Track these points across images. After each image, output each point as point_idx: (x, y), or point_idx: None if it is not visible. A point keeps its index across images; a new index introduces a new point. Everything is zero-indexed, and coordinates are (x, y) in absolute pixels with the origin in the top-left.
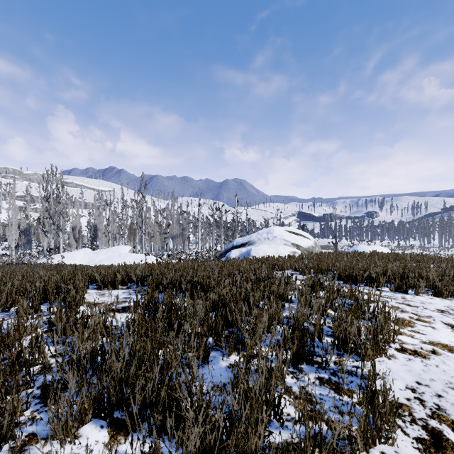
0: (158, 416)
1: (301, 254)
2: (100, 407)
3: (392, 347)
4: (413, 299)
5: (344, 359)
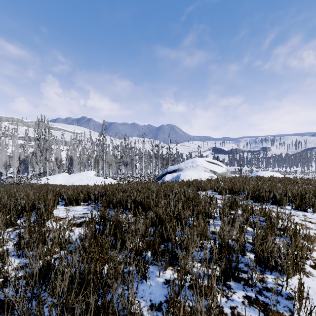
0: None
1: (217, 178)
2: None
3: (307, 263)
4: (313, 217)
5: (266, 276)
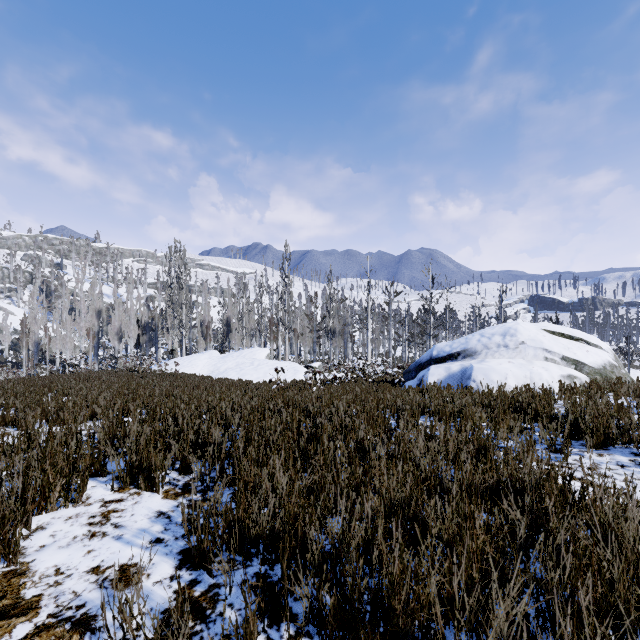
0: None
1: (591, 382)
2: None
3: None
4: None
5: None
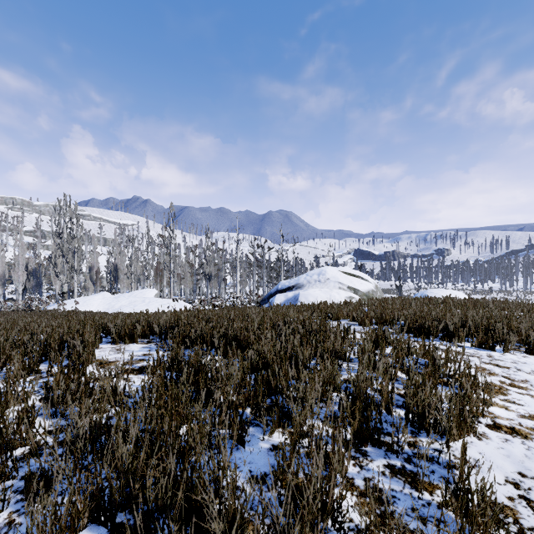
0: (174, 526)
1: (360, 299)
2: (99, 509)
3: (482, 422)
4: (503, 358)
5: (420, 439)
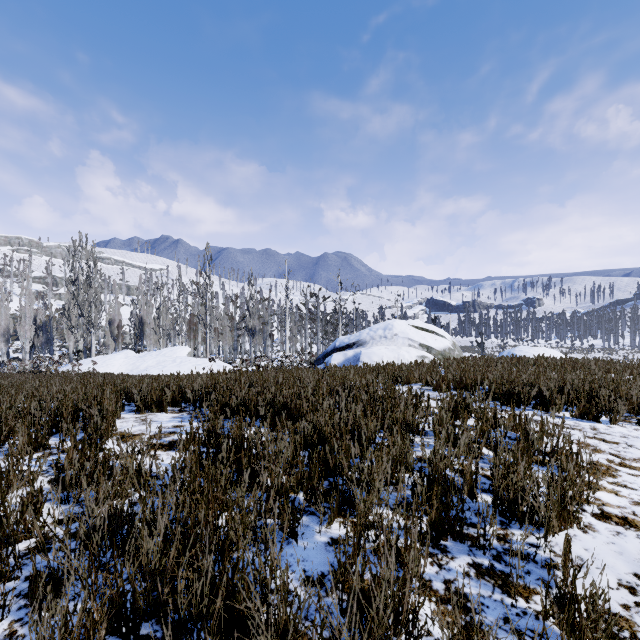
0: None
1: (434, 359)
2: (120, 618)
3: (587, 511)
4: (610, 431)
5: (512, 531)
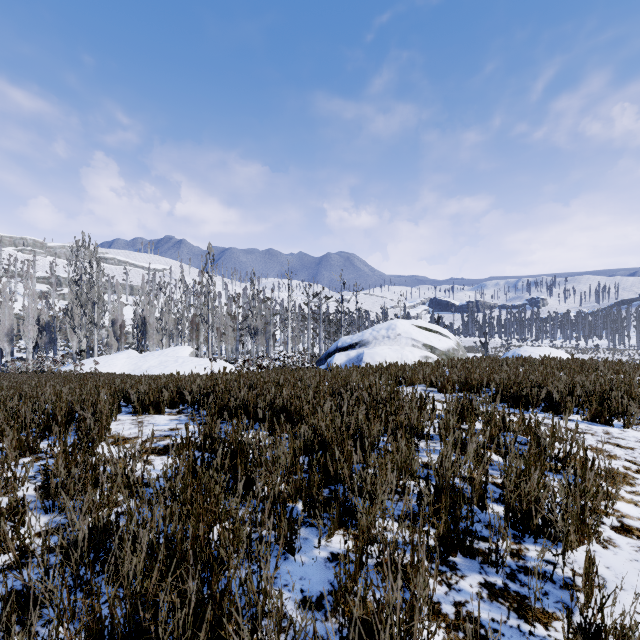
0: None
1: (438, 360)
2: None
3: (606, 523)
4: (624, 435)
5: (526, 546)
